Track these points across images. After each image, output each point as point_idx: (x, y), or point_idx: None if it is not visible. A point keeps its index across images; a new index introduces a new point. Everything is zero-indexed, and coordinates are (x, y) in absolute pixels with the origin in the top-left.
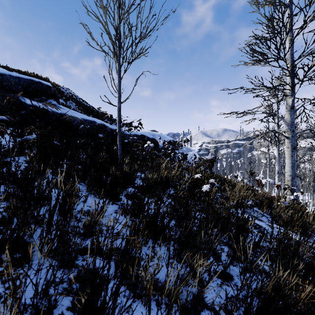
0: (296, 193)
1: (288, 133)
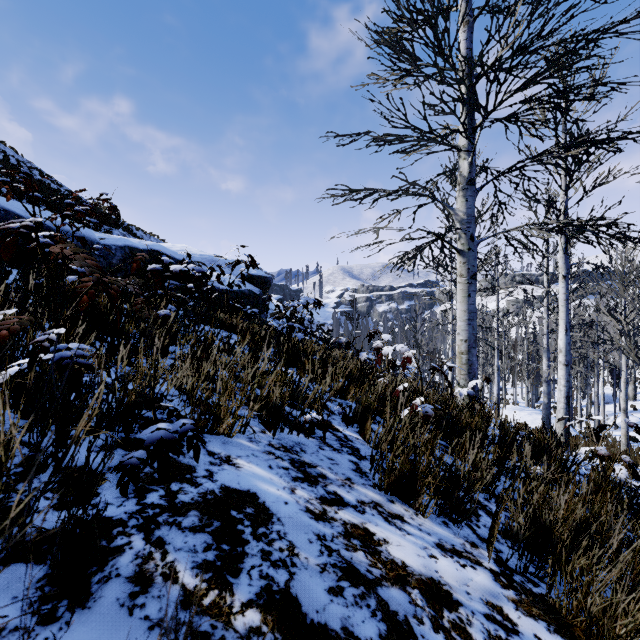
0: (497, 382)
1: (462, 241)
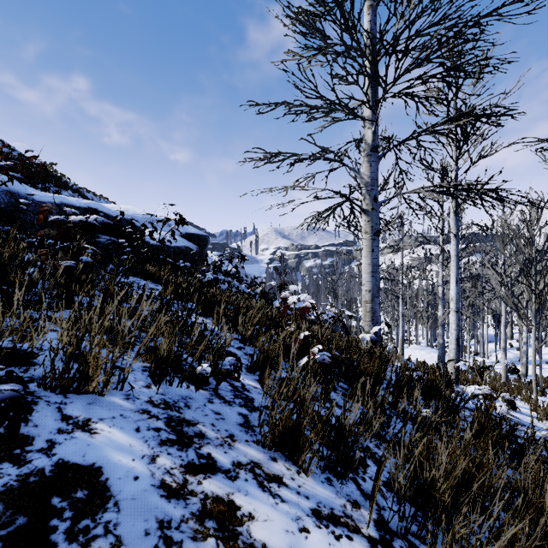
0: (402, 326)
1: (367, 201)
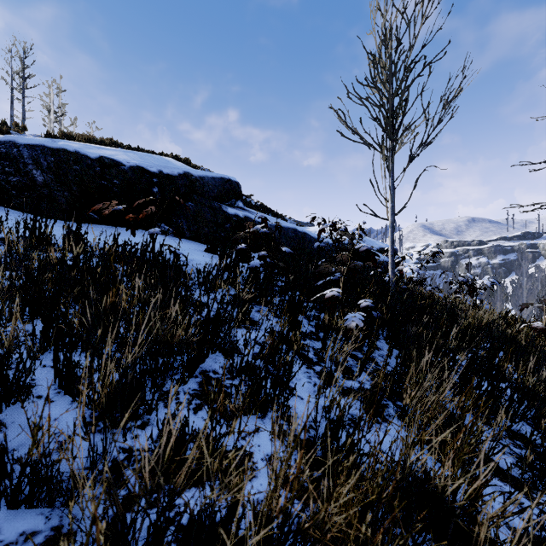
0: None
1: None
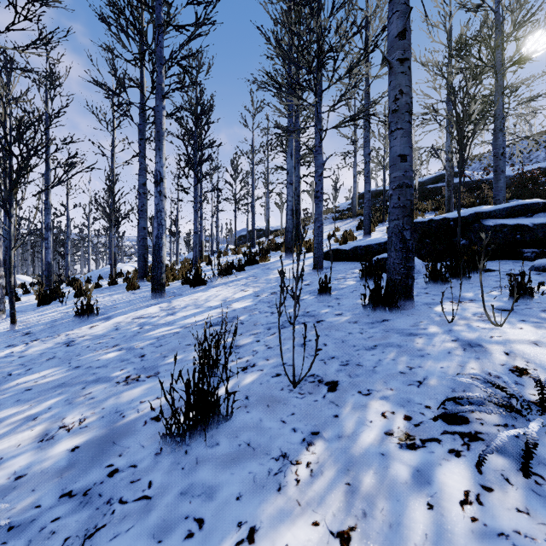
0: None
1: None
